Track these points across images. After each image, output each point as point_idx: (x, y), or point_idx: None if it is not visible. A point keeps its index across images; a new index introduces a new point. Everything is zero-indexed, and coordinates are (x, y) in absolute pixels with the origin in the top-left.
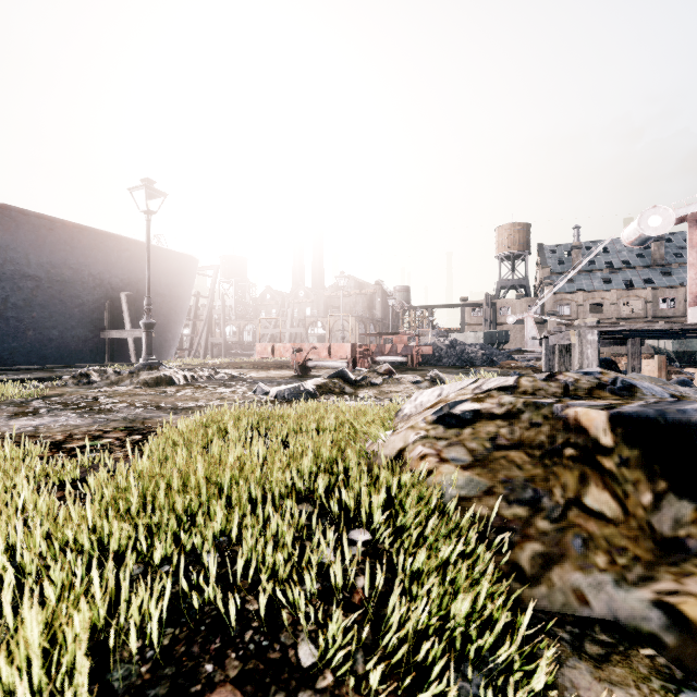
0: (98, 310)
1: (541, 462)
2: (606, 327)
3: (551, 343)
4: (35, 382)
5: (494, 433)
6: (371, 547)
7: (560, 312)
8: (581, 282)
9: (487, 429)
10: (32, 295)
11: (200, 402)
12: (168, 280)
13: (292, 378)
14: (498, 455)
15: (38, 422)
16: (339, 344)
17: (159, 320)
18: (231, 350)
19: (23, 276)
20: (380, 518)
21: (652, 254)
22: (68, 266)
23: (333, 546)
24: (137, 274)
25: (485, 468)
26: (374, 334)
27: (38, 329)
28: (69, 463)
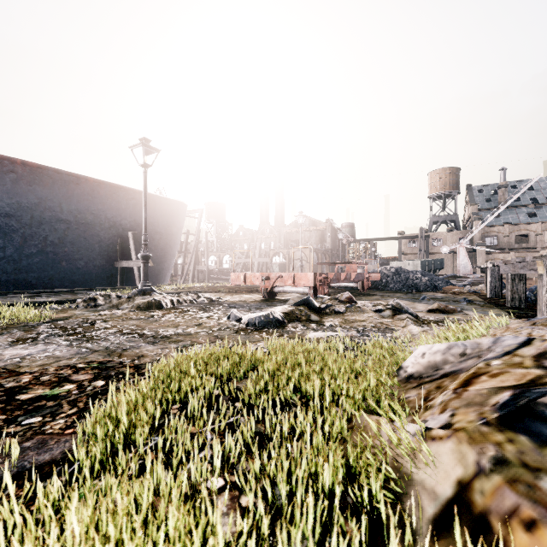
0: (112, 246)
1: None
2: None
3: (503, 272)
4: (47, 307)
5: None
6: None
7: (487, 242)
8: (507, 216)
9: None
10: (64, 235)
11: (179, 329)
12: (164, 221)
13: (261, 302)
14: None
15: (29, 351)
16: (302, 273)
17: (157, 253)
18: (213, 275)
19: (58, 220)
20: None
21: None
22: (90, 212)
23: None
24: (141, 217)
25: None
26: (329, 263)
27: (69, 260)
28: None
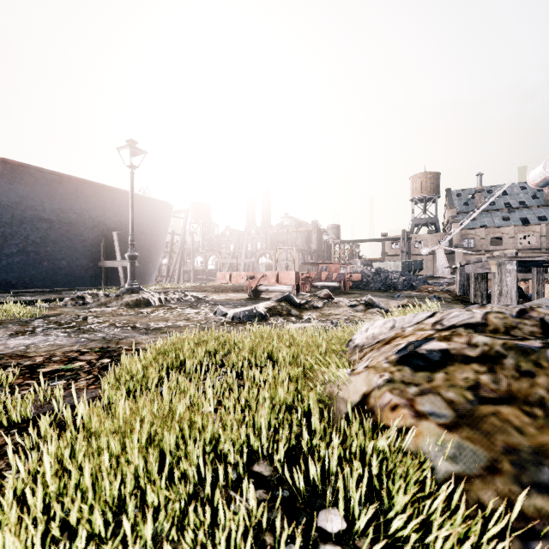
0: (96, 246)
1: (548, 425)
2: (524, 257)
3: (468, 271)
4: (38, 304)
5: (474, 381)
6: (349, 546)
7: (465, 244)
8: (483, 220)
9: (463, 375)
10: (46, 234)
11: (169, 322)
12: (149, 221)
13: (246, 300)
14: (486, 411)
15: (31, 341)
16: (285, 272)
17: (143, 253)
18: (198, 276)
19: (39, 219)
20: (364, 518)
21: (546, 195)
22: (73, 211)
23: (300, 543)
24: (126, 217)
25: (474, 429)
26: (312, 264)
27: (51, 260)
28: (19, 402)
